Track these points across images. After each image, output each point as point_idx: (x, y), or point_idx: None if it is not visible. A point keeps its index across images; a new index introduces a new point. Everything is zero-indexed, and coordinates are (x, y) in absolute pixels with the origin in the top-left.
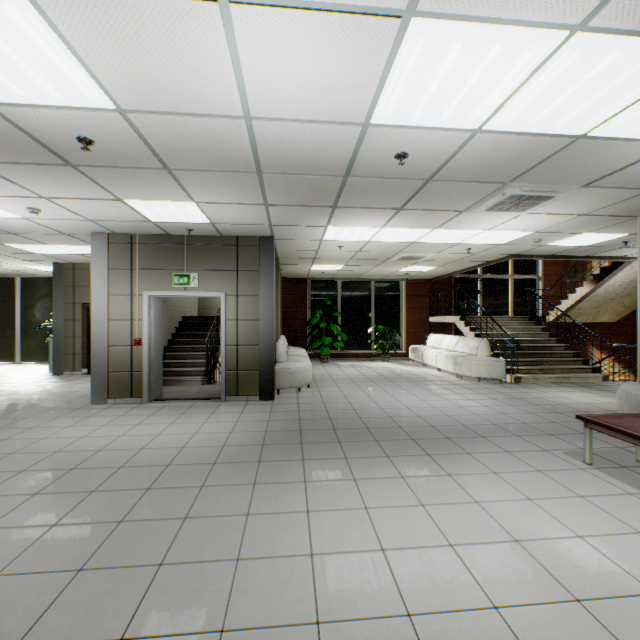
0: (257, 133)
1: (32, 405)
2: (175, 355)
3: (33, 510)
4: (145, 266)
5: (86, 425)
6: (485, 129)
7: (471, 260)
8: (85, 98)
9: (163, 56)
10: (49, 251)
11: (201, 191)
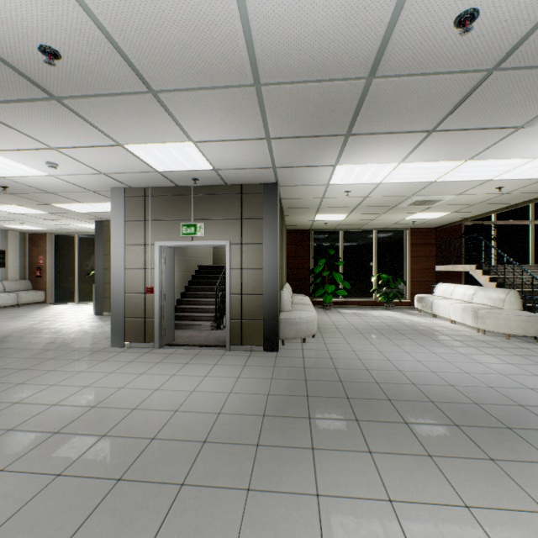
0: None
1: (64, 345)
2: (189, 301)
3: None
4: (156, 217)
5: (96, 371)
6: None
7: (495, 202)
8: None
9: None
10: (87, 210)
11: (195, 124)
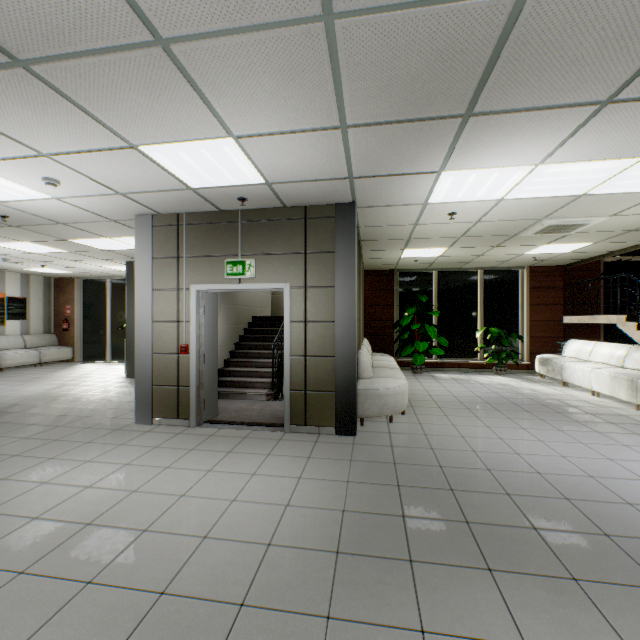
0: None
1: (78, 419)
2: (240, 362)
3: None
4: (193, 253)
5: (106, 462)
6: None
7: None
8: None
9: None
10: (113, 246)
11: (234, 104)
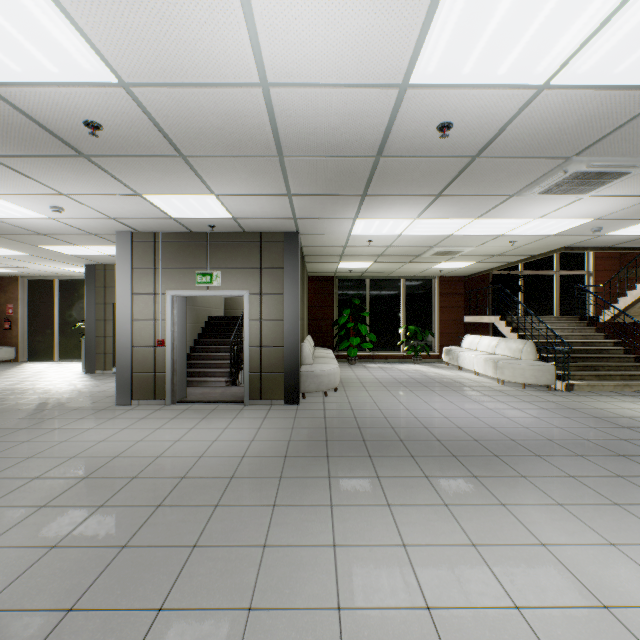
0: (276, 105)
1: (60, 405)
2: (200, 355)
3: (36, 526)
4: (168, 265)
5: (107, 428)
6: (554, 83)
7: (514, 254)
8: (83, 70)
9: (161, 4)
10: (80, 252)
11: (220, 181)
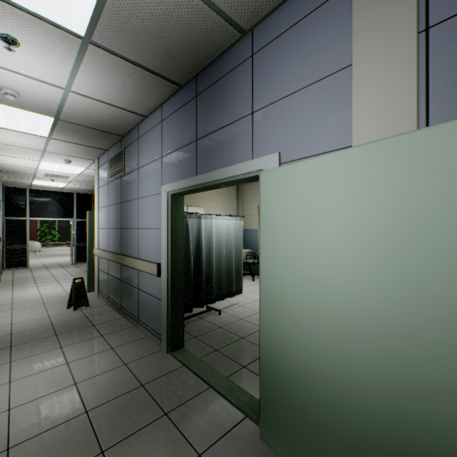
0: None
1: None
2: None
3: None
4: None
5: None
6: None
7: None
8: None
9: None
10: None
11: None
